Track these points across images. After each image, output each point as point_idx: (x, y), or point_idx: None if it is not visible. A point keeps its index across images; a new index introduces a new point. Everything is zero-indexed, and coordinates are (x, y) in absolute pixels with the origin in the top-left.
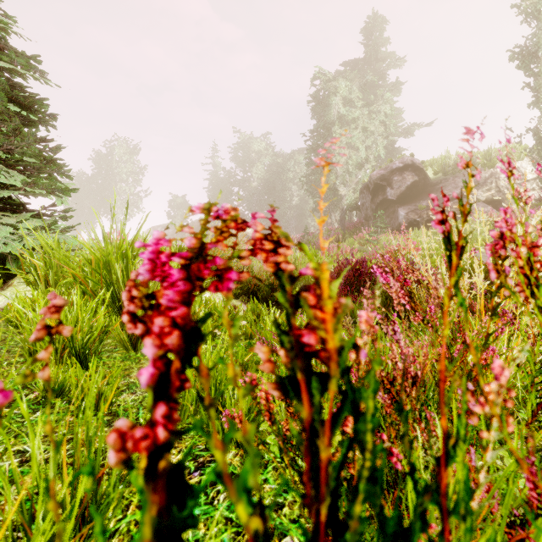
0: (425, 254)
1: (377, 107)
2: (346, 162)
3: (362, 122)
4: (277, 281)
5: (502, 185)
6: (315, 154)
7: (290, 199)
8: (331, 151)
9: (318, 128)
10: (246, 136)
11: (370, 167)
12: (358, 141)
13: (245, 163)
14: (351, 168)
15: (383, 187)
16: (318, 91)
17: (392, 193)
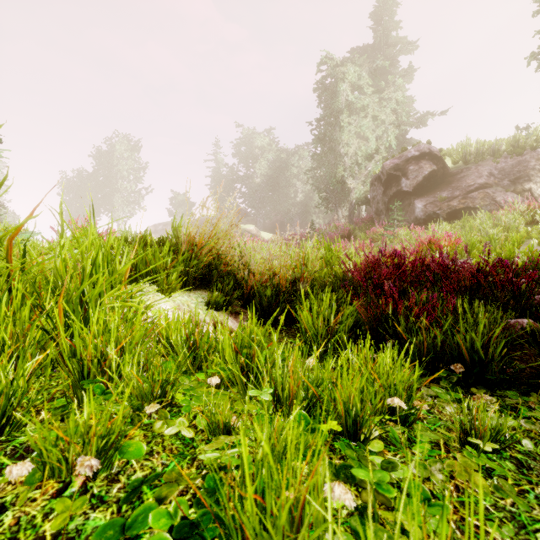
0: (462, 248)
1: (388, 94)
2: (355, 153)
3: (373, 110)
4: (284, 282)
5: (532, 173)
6: (322, 145)
7: (294, 195)
8: (339, 141)
9: (325, 117)
10: (248, 131)
11: (381, 158)
12: (368, 130)
13: (247, 158)
14: (361, 160)
15: (397, 178)
16: (324, 78)
17: (408, 184)
